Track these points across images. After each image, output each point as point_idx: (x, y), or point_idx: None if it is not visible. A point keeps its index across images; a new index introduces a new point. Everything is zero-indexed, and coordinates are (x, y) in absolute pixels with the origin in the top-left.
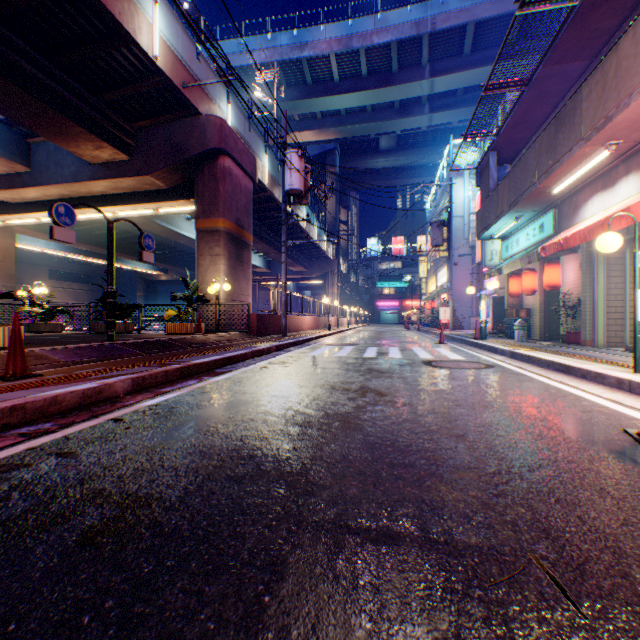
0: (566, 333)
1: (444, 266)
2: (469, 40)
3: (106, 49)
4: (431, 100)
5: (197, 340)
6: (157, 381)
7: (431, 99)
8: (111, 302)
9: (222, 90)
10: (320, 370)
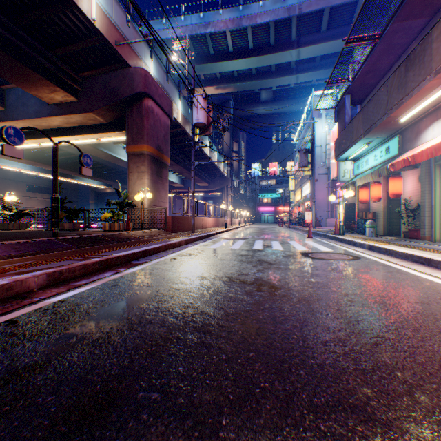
0: (408, 230)
1: (307, 182)
2: (325, 21)
3: (55, 12)
4: (298, 65)
5: (124, 236)
6: (75, 274)
7: (298, 64)
8: (55, 206)
9: (146, 50)
10: (219, 261)
